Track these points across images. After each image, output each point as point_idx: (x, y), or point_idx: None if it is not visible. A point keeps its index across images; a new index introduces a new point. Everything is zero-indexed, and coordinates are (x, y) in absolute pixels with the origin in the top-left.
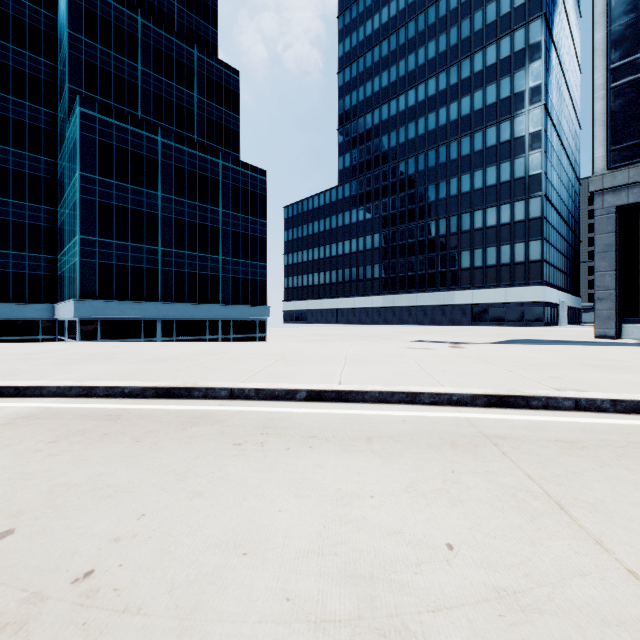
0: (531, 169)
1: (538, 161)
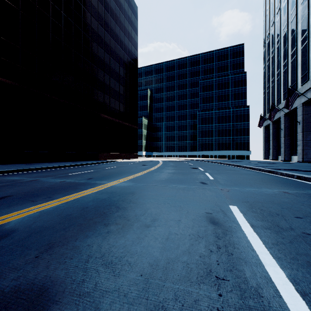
0: None
1: None
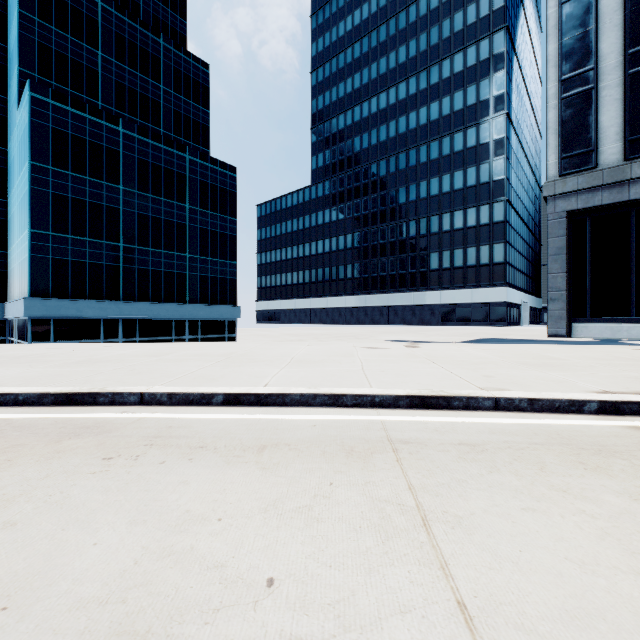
0: (495, 175)
1: (501, 167)
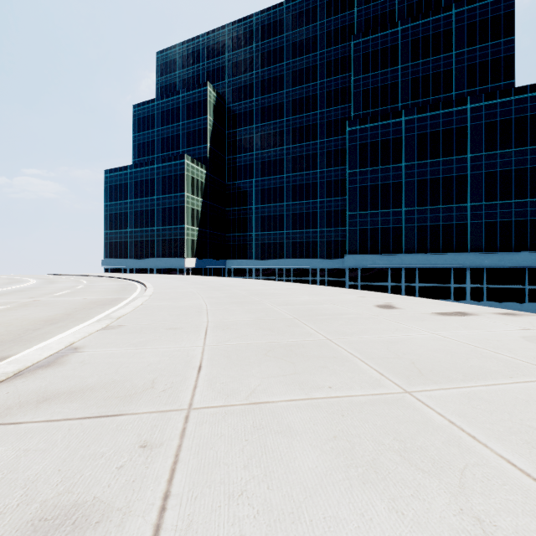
0: None
1: None
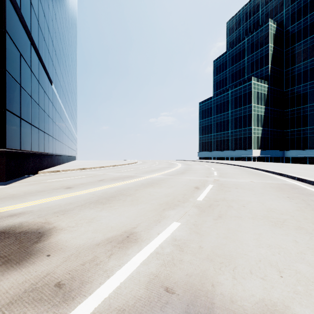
0: None
1: None
